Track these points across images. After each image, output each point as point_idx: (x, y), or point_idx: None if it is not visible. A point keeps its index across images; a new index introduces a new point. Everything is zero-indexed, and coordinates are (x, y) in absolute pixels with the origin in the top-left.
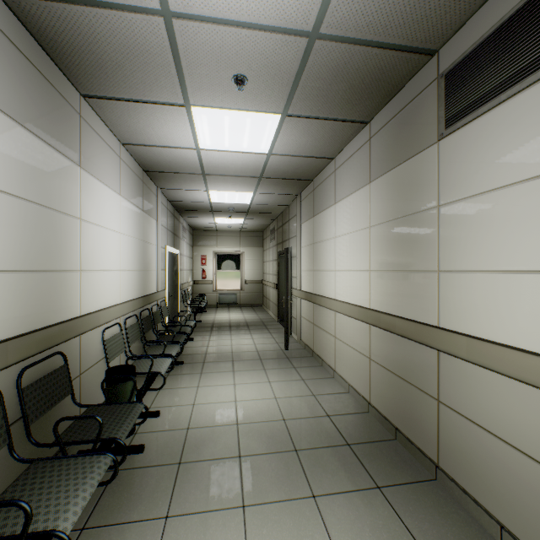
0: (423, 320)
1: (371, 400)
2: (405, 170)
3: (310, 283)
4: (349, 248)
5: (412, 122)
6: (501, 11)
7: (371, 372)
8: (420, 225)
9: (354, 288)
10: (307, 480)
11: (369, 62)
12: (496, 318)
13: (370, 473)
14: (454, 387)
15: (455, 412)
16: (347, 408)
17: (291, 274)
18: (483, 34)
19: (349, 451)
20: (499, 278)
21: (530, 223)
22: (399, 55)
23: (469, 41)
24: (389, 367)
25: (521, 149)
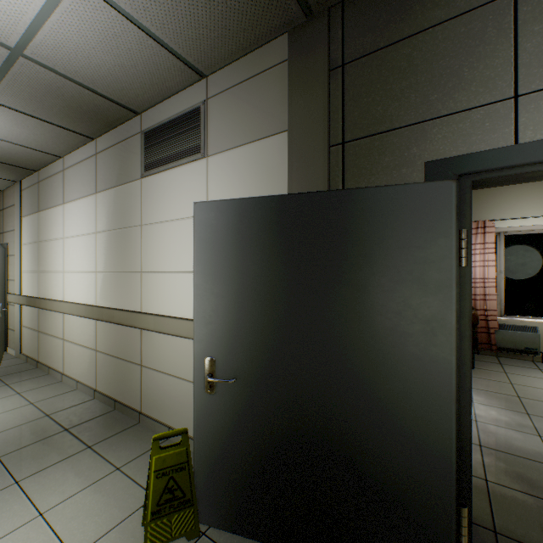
0: (133, 309)
1: (98, 387)
2: (122, 191)
3: (35, 286)
4: (78, 250)
5: (126, 156)
6: (170, 113)
7: (98, 362)
8: (131, 237)
9: (83, 289)
10: (11, 474)
11: (84, 96)
12: (168, 301)
13: (85, 441)
14: (150, 352)
15: (150, 369)
16: (72, 403)
17: (7, 276)
18: (163, 120)
19: (67, 434)
20: (169, 276)
21: (180, 244)
22: (111, 103)
23: (157, 120)
24: (111, 352)
25: (177, 201)
